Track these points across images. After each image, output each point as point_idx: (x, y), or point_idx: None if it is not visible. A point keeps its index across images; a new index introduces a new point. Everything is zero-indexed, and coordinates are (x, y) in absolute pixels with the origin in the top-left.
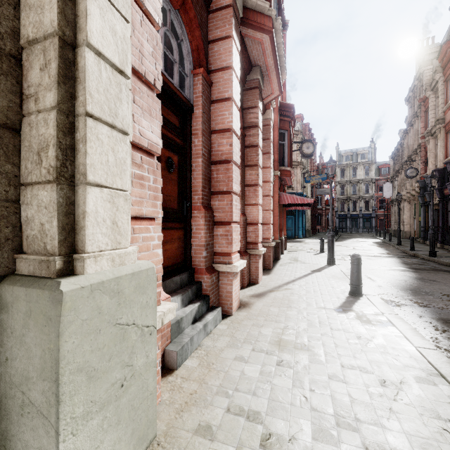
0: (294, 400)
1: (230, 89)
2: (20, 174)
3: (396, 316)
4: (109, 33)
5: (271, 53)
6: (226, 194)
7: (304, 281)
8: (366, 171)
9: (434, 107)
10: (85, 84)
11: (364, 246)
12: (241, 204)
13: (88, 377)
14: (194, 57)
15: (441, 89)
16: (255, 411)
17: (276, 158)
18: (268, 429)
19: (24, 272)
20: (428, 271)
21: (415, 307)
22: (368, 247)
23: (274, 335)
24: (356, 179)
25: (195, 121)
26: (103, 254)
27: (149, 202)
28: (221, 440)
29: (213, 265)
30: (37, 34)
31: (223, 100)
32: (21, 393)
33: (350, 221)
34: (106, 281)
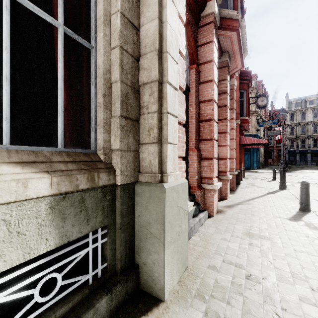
0: (263, 262)
1: (212, 74)
2: (139, 139)
3: None
4: (173, 73)
5: (237, 42)
6: (209, 140)
7: (261, 199)
8: (314, 114)
9: None
10: (167, 100)
11: (312, 176)
12: None
13: (171, 226)
14: (190, 58)
15: None
16: (239, 264)
17: (237, 111)
18: (249, 272)
19: (143, 181)
20: None
21: None
22: (316, 177)
23: (244, 230)
24: (305, 121)
25: (191, 97)
26: (172, 174)
27: (181, 148)
28: (223, 272)
29: (201, 184)
30: (148, 81)
31: (207, 82)
32: (146, 229)
33: (299, 155)
34: (175, 186)
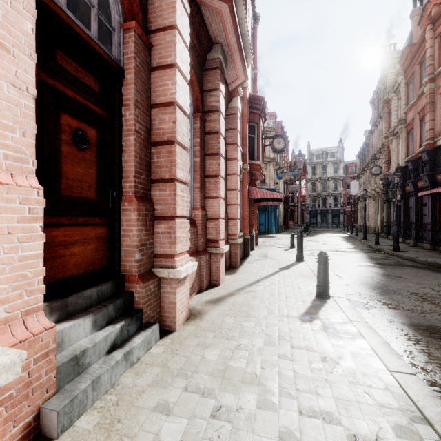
0: None
1: (173, 53)
2: None
3: (366, 324)
4: None
5: (232, 27)
6: (168, 182)
7: (269, 281)
8: (335, 169)
9: (396, 109)
10: None
11: (333, 241)
12: (200, 197)
13: None
14: (124, 7)
15: (402, 91)
16: None
17: (245, 151)
18: None
19: None
20: (393, 266)
21: (384, 310)
22: (337, 242)
23: (220, 361)
24: (326, 177)
25: (126, 88)
26: None
27: None
28: None
29: (152, 270)
30: None
31: (166, 68)
32: None
33: (320, 216)
34: None
